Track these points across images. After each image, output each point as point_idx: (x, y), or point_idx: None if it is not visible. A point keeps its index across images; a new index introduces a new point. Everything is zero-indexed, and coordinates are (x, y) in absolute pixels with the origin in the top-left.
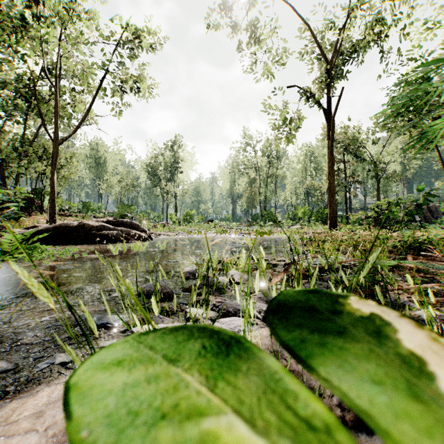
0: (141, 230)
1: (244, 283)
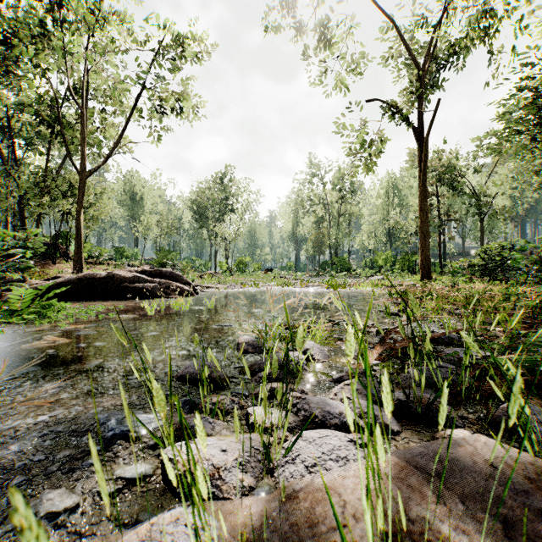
0: (184, 282)
1: (325, 360)
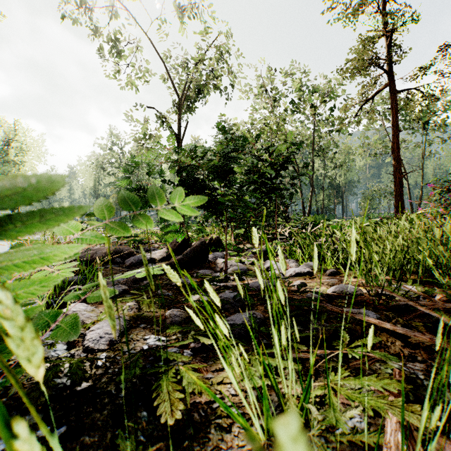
0: None
1: None
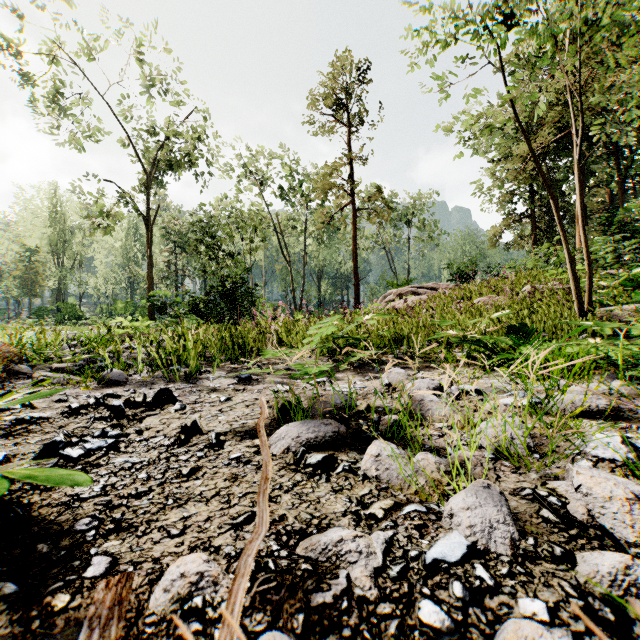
0: None
1: None
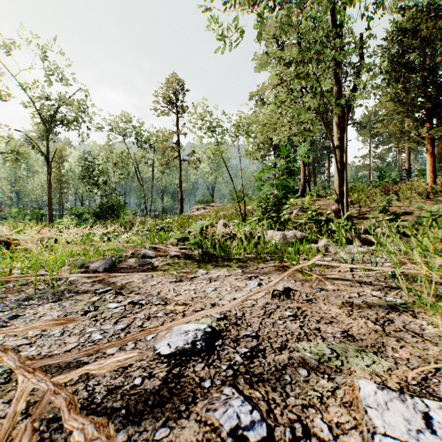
0: None
1: None
